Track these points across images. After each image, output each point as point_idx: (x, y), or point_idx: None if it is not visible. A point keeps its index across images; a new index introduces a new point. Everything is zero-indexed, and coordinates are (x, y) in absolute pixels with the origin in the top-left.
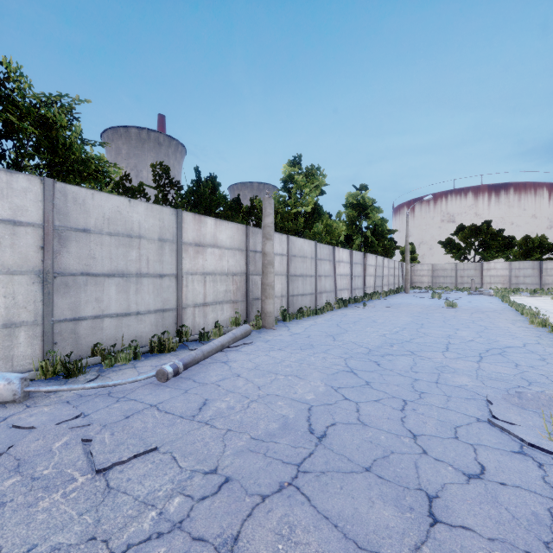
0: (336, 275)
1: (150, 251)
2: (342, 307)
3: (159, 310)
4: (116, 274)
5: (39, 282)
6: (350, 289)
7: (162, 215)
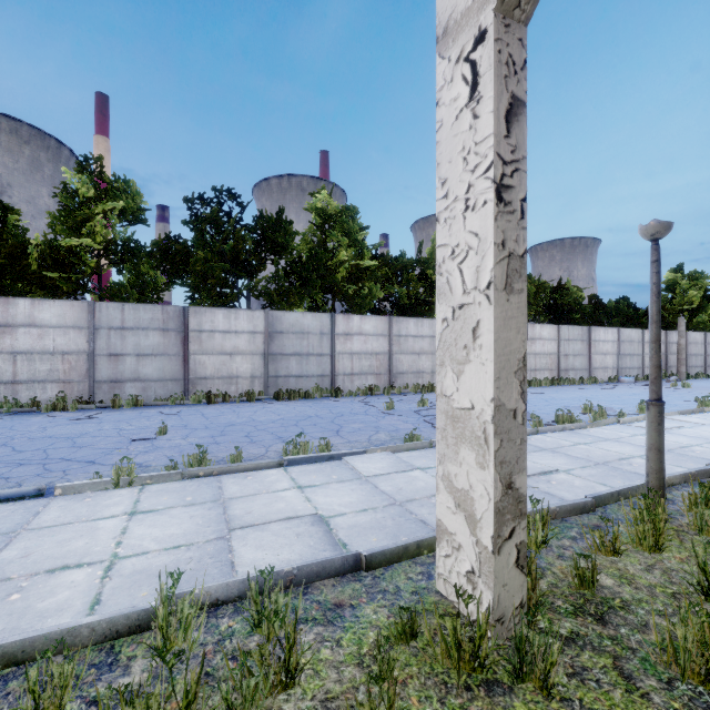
0: None
1: (635, 346)
2: None
3: (637, 368)
4: (628, 354)
5: (616, 357)
6: None
7: (638, 332)
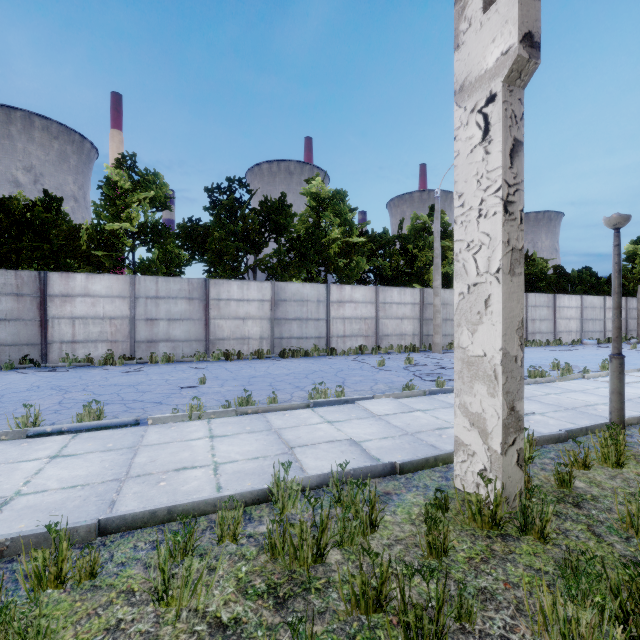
0: None
1: (597, 312)
2: None
3: (599, 331)
4: (591, 319)
5: (580, 321)
6: None
7: (600, 299)
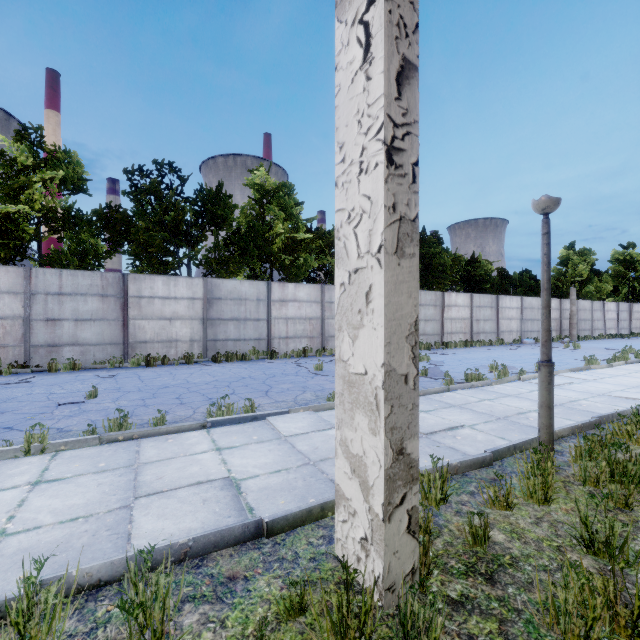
0: (605, 319)
1: (536, 312)
2: (610, 338)
3: (537, 331)
4: (530, 319)
5: (520, 321)
6: (616, 328)
7: (538, 300)
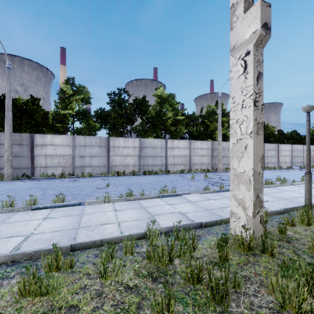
0: None
1: (300, 153)
2: None
3: (301, 162)
4: (296, 156)
5: (291, 157)
6: None
7: (301, 146)
